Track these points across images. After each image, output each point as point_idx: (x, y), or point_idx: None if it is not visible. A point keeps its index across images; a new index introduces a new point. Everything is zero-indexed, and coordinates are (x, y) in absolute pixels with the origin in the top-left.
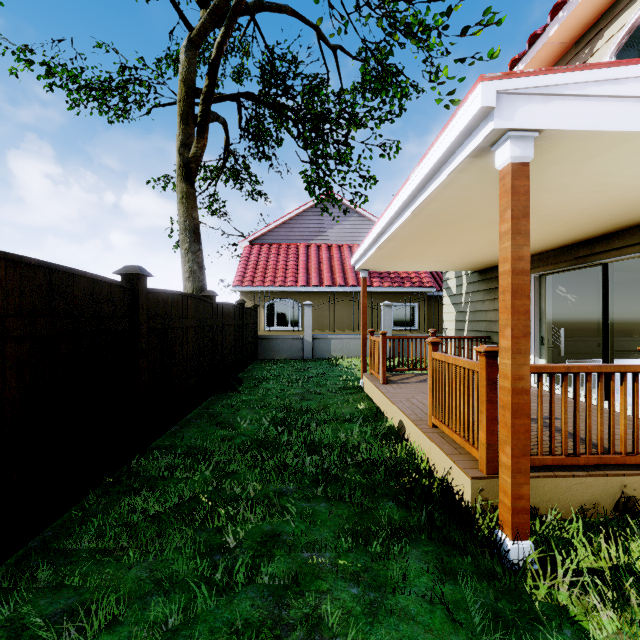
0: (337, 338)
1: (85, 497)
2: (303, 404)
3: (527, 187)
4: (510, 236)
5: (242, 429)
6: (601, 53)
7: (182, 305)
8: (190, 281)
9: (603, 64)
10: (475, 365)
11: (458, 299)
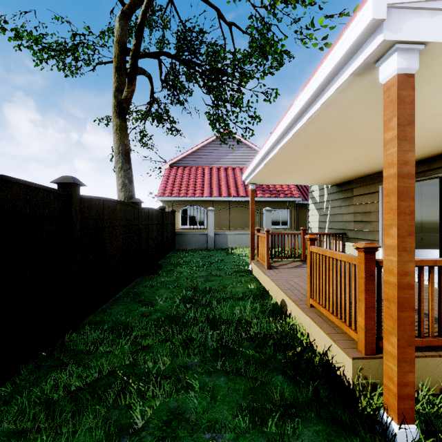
0: (232, 234)
1: (19, 372)
2: (207, 284)
3: (412, 97)
4: (396, 142)
5: (158, 306)
6: None
7: (113, 209)
8: (122, 191)
9: None
10: (353, 259)
11: (321, 205)
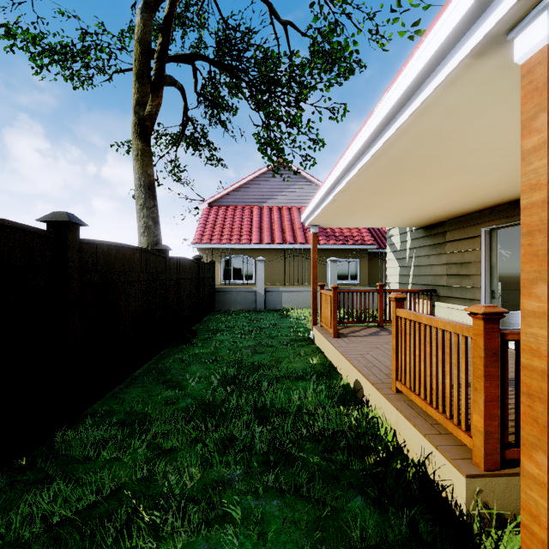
0: (287, 291)
1: None
2: (255, 358)
3: None
4: (545, 151)
5: (189, 389)
6: None
7: (129, 258)
8: (145, 236)
9: None
10: (464, 329)
11: (402, 254)
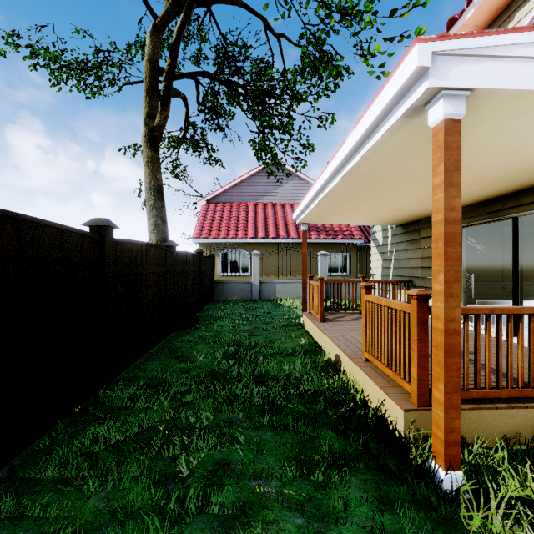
0: (281, 282)
1: (54, 426)
2: (252, 339)
3: (459, 142)
4: (443, 188)
5: (198, 362)
6: None
7: (146, 253)
8: (154, 233)
9: (530, 27)
10: (407, 307)
11: (384, 249)
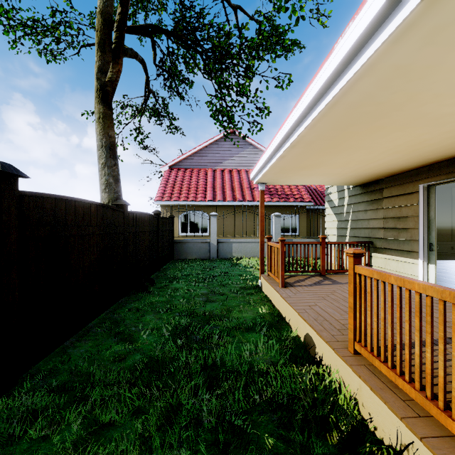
0: (237, 242)
1: None
2: (207, 307)
3: None
4: None
5: (140, 343)
6: None
7: (83, 212)
8: (106, 192)
9: None
10: None
11: (340, 210)
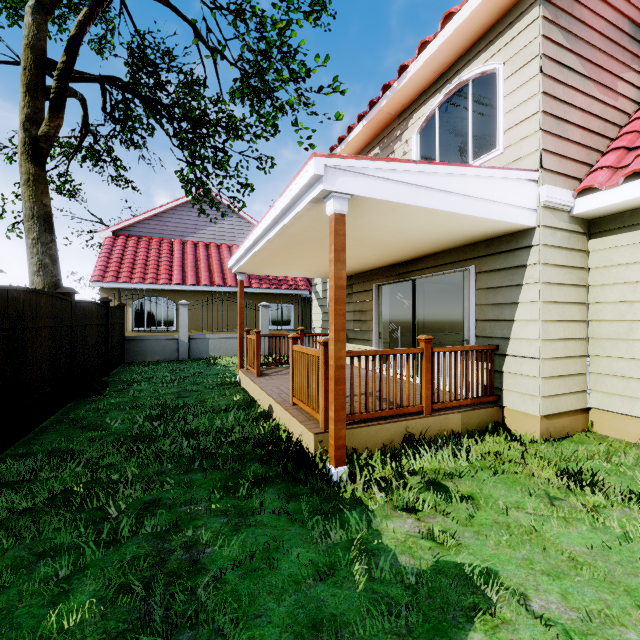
0: (215, 338)
1: None
2: (179, 401)
3: (344, 231)
4: (334, 263)
5: (113, 429)
6: (412, 129)
7: (36, 303)
8: (40, 276)
9: (387, 159)
10: (319, 352)
11: (324, 302)
